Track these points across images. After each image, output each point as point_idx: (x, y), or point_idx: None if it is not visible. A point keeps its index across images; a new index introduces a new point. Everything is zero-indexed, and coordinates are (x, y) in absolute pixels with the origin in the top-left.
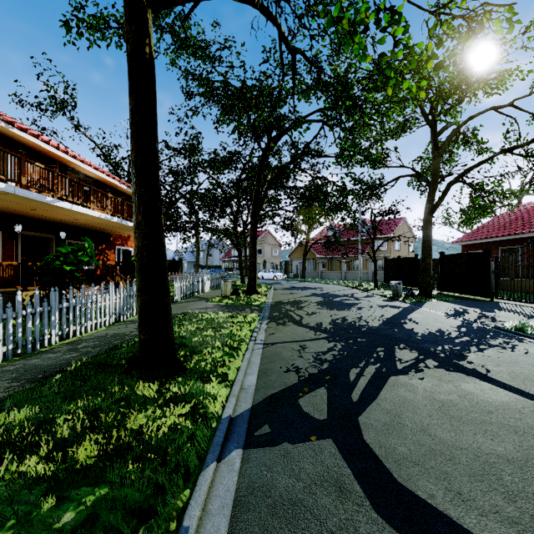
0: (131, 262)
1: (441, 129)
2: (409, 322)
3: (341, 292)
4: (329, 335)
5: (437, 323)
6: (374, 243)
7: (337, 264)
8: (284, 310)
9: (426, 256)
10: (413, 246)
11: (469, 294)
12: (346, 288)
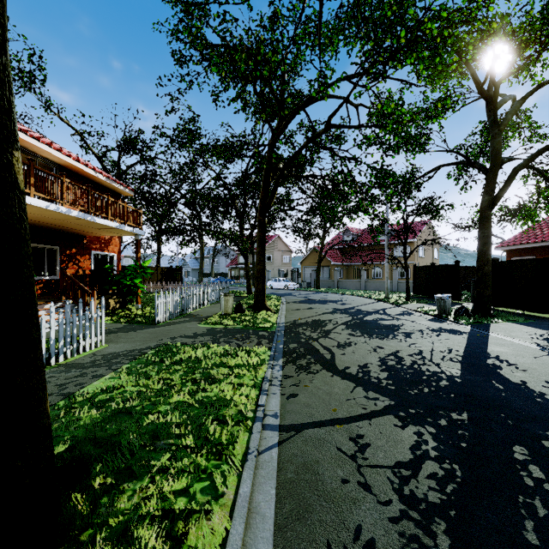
0: (104, 270)
1: (499, 102)
2: (502, 365)
3: (368, 307)
4: (393, 402)
5: (548, 367)
6: (405, 247)
7: (354, 272)
8: (303, 338)
9: (484, 263)
10: (437, 252)
11: (538, 311)
12: (371, 300)
